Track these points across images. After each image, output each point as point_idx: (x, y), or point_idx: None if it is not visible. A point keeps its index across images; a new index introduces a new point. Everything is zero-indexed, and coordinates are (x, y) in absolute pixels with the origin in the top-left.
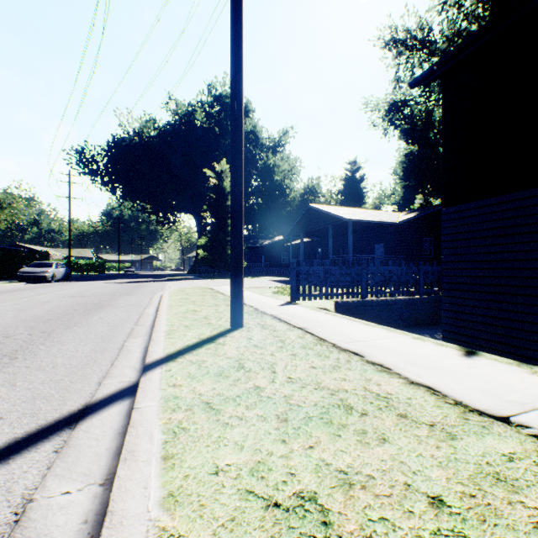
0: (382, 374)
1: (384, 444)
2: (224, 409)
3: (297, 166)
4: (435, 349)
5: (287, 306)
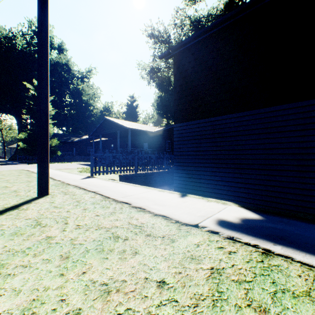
0: (140, 213)
1: (136, 255)
2: (10, 262)
3: (98, 93)
4: (169, 195)
5: (87, 179)
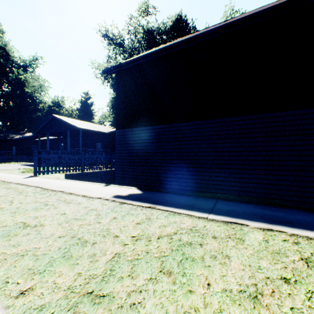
0: (68, 195)
1: (55, 209)
2: None
3: (46, 86)
4: (97, 186)
5: (30, 178)
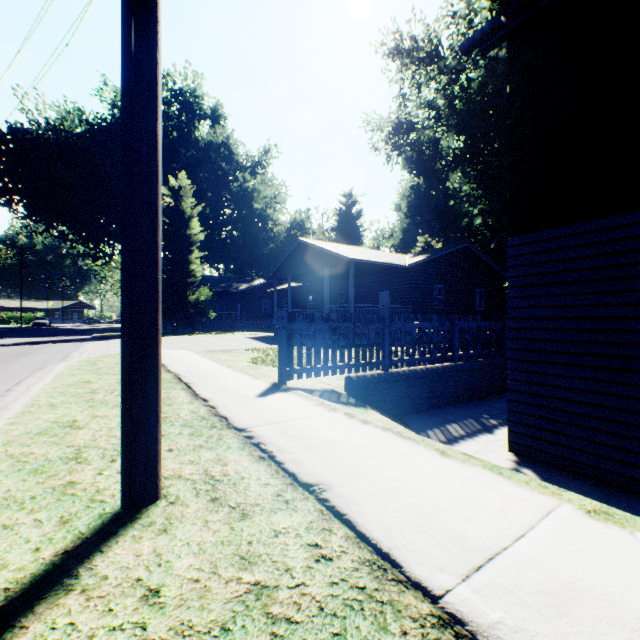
0: None
1: None
2: None
3: (282, 193)
4: None
5: (273, 397)
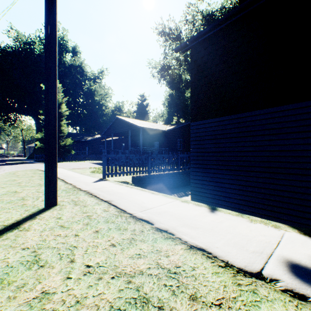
0: (168, 242)
1: None
2: None
3: (110, 93)
4: (196, 209)
5: (99, 182)
